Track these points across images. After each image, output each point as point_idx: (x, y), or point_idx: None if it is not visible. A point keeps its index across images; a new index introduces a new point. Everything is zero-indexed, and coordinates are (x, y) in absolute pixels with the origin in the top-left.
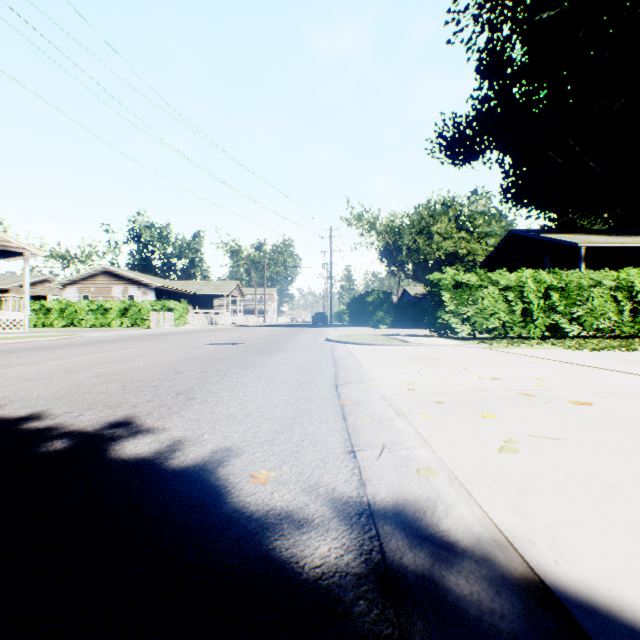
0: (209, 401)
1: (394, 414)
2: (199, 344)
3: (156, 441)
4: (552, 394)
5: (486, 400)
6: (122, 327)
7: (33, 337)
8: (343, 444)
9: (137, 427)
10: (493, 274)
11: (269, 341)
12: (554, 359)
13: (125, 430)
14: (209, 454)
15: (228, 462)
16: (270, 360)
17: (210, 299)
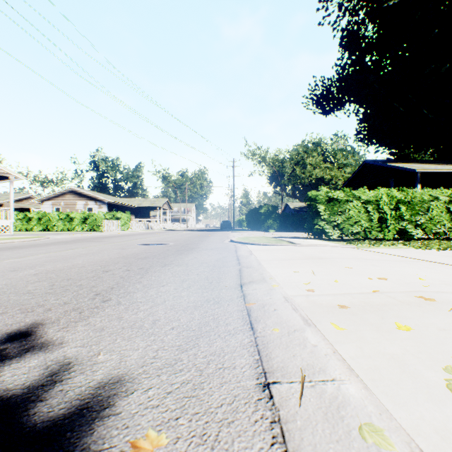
0: (122, 303)
1: (302, 322)
2: (134, 244)
3: (41, 365)
4: (447, 297)
5: (388, 304)
6: (83, 231)
7: (10, 239)
8: (254, 371)
9: (33, 340)
10: (356, 191)
11: (188, 242)
12: (414, 257)
13: (17, 345)
14: (92, 391)
15: (111, 408)
16: (186, 259)
17: (147, 211)
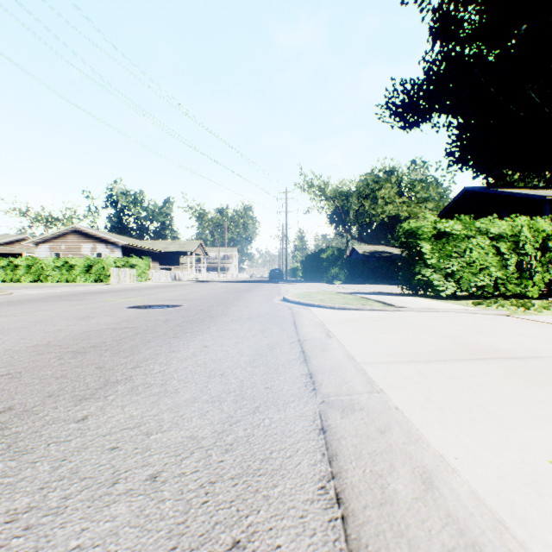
0: None
1: None
2: (120, 307)
3: None
4: None
5: None
6: (87, 283)
7: None
8: None
9: None
10: (481, 222)
11: (215, 301)
12: None
13: None
14: None
15: None
16: (180, 353)
17: (176, 257)
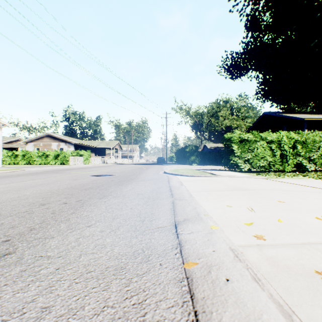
0: (22, 260)
1: None
2: (86, 175)
3: None
4: None
5: None
6: (56, 164)
7: None
8: None
9: None
10: (262, 134)
11: (130, 173)
12: None
13: None
14: None
15: None
16: (124, 189)
17: (104, 150)
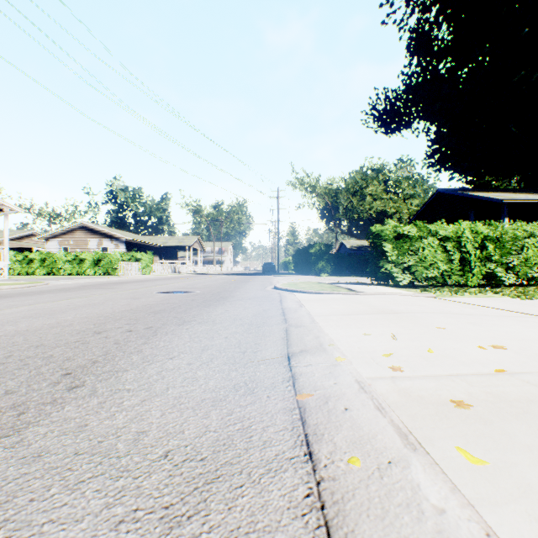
0: (97, 393)
1: (400, 441)
2: (151, 292)
3: None
4: None
5: (535, 400)
6: (95, 275)
7: None
8: None
9: None
10: (432, 226)
11: (220, 289)
12: (517, 311)
13: None
14: None
15: None
16: (214, 313)
17: (174, 251)
